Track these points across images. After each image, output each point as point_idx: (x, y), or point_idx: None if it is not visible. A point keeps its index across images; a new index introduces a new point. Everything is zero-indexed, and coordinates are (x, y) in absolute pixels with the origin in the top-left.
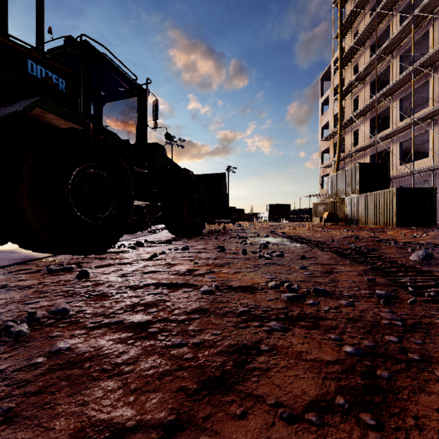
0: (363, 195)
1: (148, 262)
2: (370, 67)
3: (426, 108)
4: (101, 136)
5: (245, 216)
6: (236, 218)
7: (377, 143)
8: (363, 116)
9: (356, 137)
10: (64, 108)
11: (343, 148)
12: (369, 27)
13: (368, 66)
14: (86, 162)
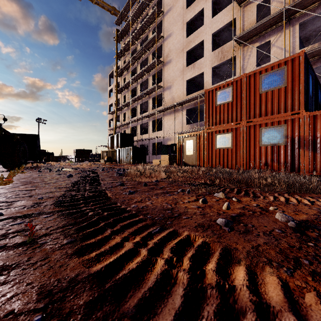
0: (122, 149)
1: None
2: (129, 83)
3: (148, 112)
4: None
5: (54, 158)
6: (47, 159)
7: (132, 122)
8: (127, 107)
9: (125, 116)
10: None
11: None
12: (129, 63)
13: (128, 83)
14: None
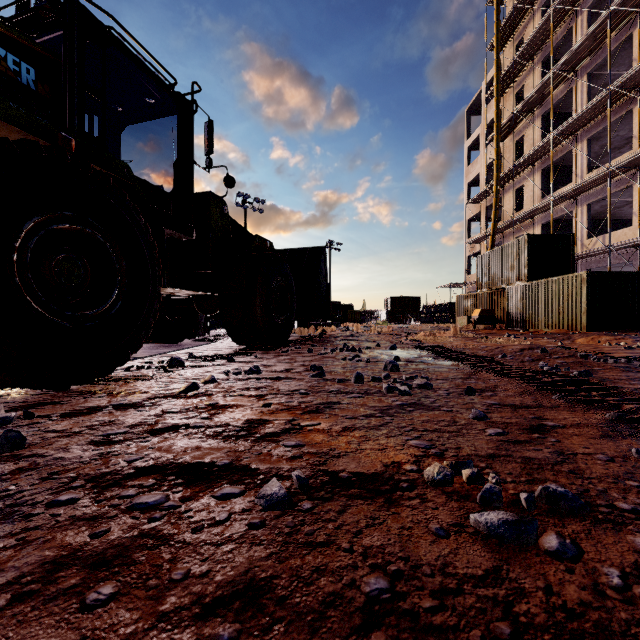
0: (535, 284)
1: (175, 402)
2: (541, 92)
3: (629, 152)
4: (96, 165)
5: (354, 315)
6: (342, 318)
7: (553, 205)
8: (531, 166)
9: (520, 197)
10: (8, 102)
11: (500, 214)
12: (540, 32)
13: (539, 91)
14: (57, 209)
